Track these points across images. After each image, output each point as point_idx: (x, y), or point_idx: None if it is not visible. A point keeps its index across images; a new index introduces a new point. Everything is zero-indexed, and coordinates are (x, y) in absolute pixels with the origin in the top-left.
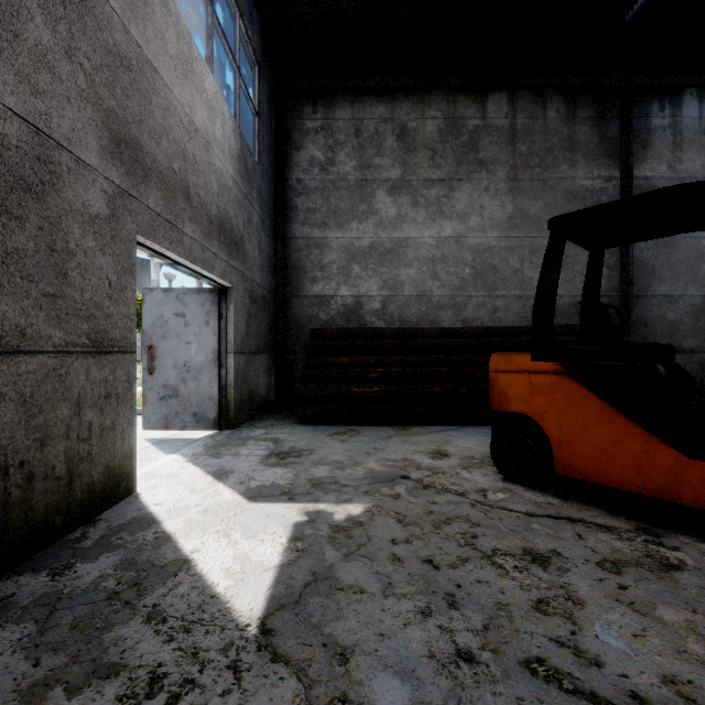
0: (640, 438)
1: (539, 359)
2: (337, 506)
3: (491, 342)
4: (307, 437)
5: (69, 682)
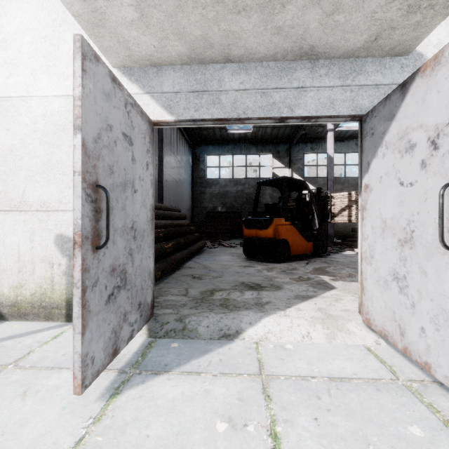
0: (303, 240)
1: (286, 220)
2: (324, 278)
3: (171, 213)
4: (207, 283)
5: None
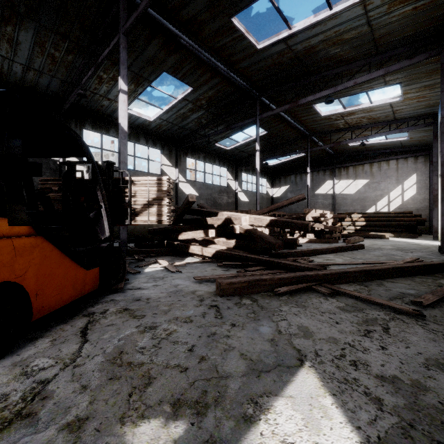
0: (74, 268)
1: (16, 223)
2: None
3: None
4: None
5: (404, 382)
